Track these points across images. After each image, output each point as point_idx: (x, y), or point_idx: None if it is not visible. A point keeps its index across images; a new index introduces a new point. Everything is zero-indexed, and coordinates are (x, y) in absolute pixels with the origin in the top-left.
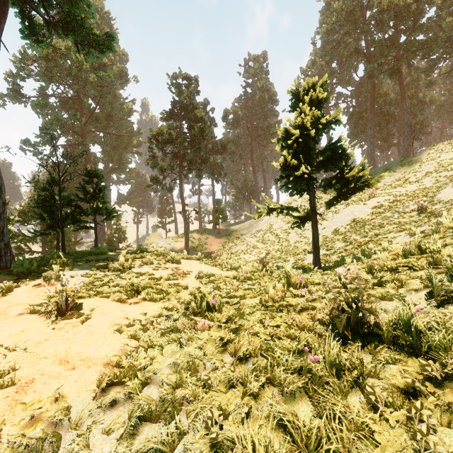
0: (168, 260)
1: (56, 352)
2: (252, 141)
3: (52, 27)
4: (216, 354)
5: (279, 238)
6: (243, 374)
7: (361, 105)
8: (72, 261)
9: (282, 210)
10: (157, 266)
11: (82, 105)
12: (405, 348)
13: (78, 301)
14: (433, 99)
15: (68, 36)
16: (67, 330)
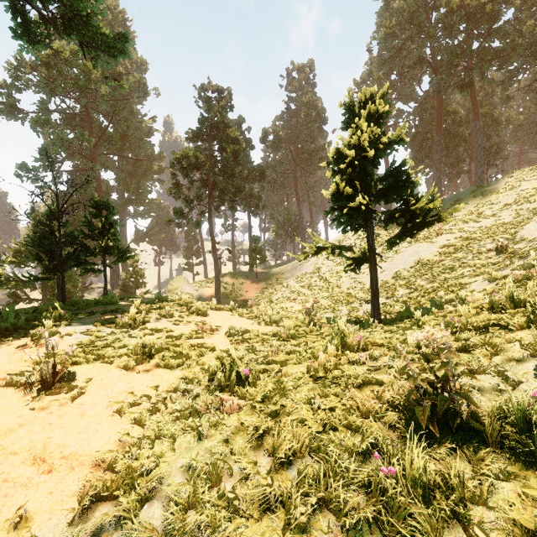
0: (192, 312)
1: (30, 444)
2: (296, 167)
3: (49, 23)
4: (247, 451)
5: (329, 283)
6: (285, 491)
7: (425, 125)
8: (71, 314)
9: (334, 250)
10: (178, 320)
11: (91, 123)
12: (522, 456)
13: (72, 369)
14: (510, 118)
15: (70, 36)
16: (51, 410)
